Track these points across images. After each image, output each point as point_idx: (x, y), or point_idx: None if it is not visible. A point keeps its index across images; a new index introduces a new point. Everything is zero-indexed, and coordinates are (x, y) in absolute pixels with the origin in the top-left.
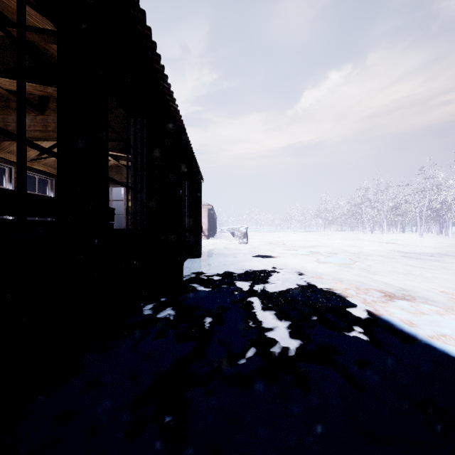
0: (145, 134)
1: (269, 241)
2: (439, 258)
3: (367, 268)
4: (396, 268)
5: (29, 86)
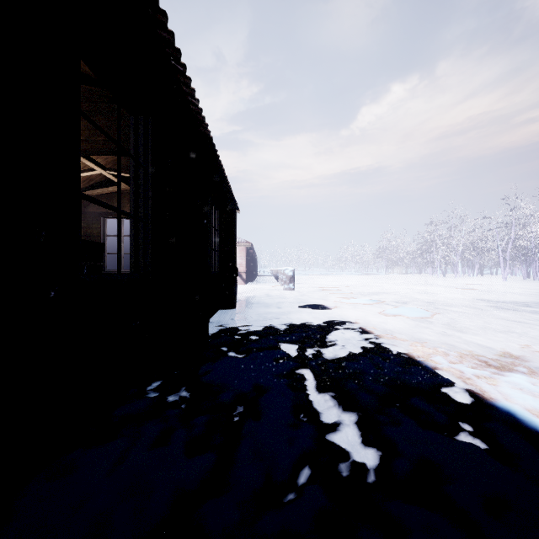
0: (150, 138)
1: (321, 286)
2: (538, 309)
3: (451, 323)
4: (488, 323)
5: None
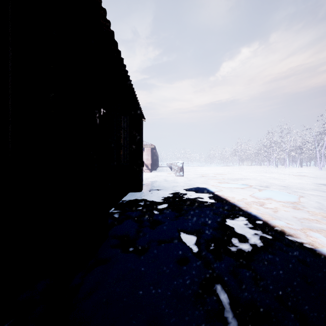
0: None
1: (200, 174)
2: None
3: (320, 206)
4: None
5: None
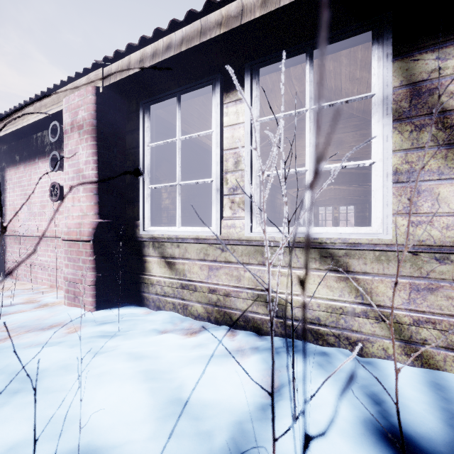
0: None
1: None
2: None
3: None
4: None
5: (344, 187)
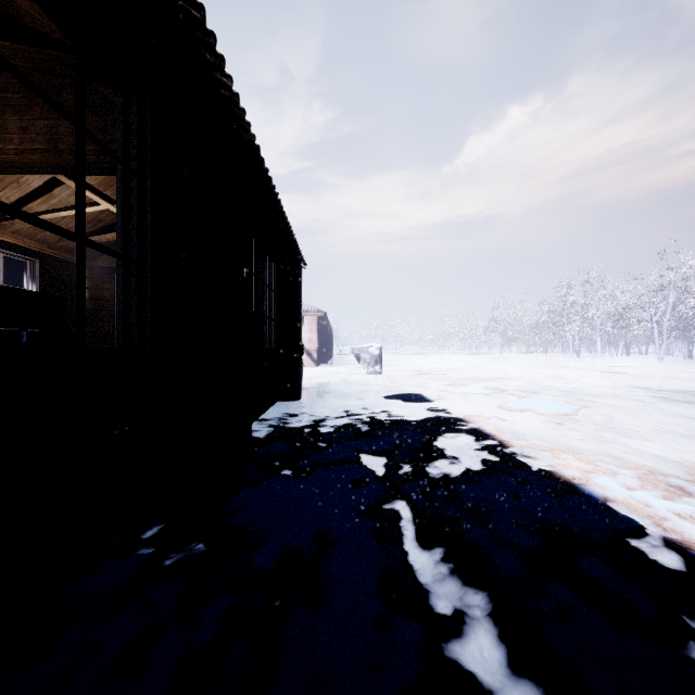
0: (149, 130)
1: (417, 369)
2: None
3: (607, 422)
4: (660, 422)
5: None
